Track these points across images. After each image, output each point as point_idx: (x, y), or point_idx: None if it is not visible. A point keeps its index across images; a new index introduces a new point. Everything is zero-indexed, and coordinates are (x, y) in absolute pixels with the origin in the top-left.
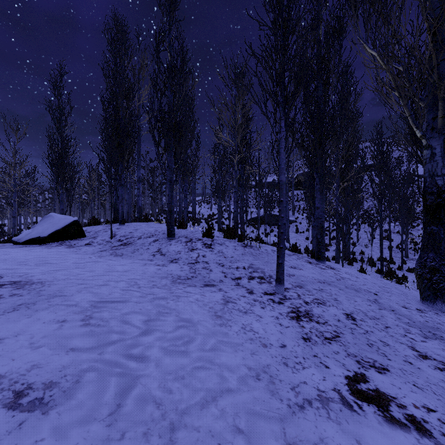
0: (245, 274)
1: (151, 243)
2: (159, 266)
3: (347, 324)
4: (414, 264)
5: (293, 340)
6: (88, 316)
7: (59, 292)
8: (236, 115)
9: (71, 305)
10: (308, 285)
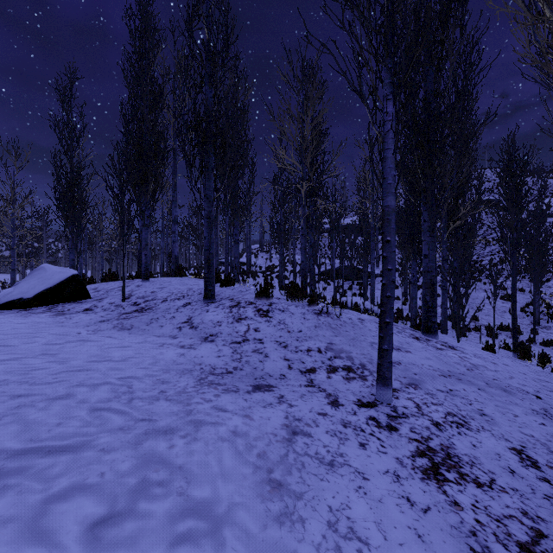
0: (322, 362)
1: (179, 309)
2: (183, 349)
3: (532, 482)
4: (549, 334)
5: None
6: None
7: None
8: (303, 129)
9: None
10: (426, 382)
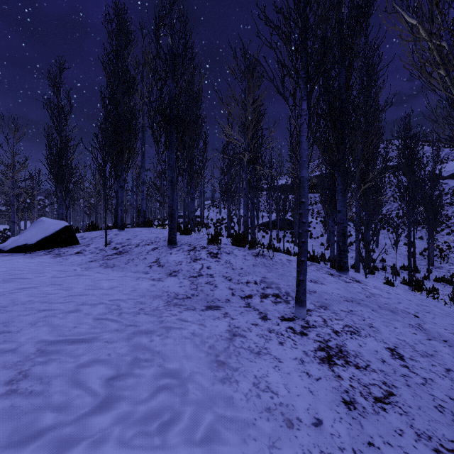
0: (257, 290)
1: (149, 252)
2: (154, 281)
3: (395, 367)
4: (441, 273)
5: (331, 407)
6: (22, 373)
7: (3, 325)
8: (246, 111)
9: (7, 351)
10: (334, 305)
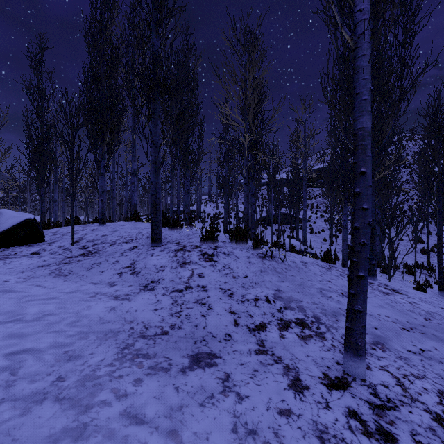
0: (272, 314)
1: (124, 252)
2: (116, 301)
3: None
4: None
5: None
6: None
7: None
8: (246, 89)
9: None
10: (392, 340)
